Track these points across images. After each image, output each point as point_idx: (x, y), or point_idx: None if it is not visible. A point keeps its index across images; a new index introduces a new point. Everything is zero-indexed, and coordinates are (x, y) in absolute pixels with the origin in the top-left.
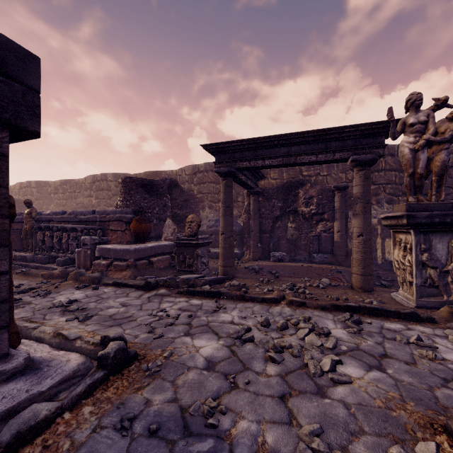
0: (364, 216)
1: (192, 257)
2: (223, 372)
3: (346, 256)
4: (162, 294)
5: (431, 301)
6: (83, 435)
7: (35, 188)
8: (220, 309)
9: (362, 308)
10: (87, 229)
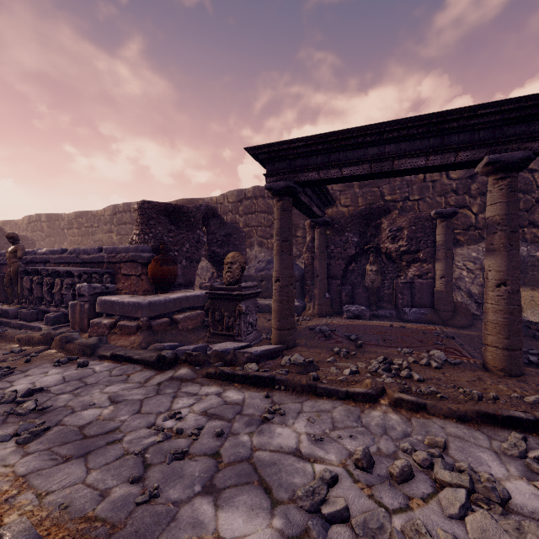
0: (508, 252)
1: (233, 314)
2: None
3: (453, 312)
4: (181, 377)
5: None
6: None
7: (46, 222)
8: (274, 415)
9: None
10: (88, 274)
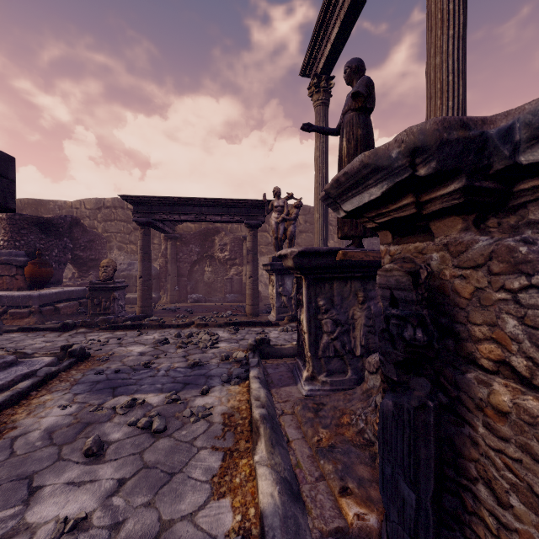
0: (253, 263)
1: (109, 300)
2: (151, 355)
3: None
4: (83, 332)
5: (284, 316)
6: (78, 377)
7: None
8: (143, 334)
9: (242, 323)
10: None
